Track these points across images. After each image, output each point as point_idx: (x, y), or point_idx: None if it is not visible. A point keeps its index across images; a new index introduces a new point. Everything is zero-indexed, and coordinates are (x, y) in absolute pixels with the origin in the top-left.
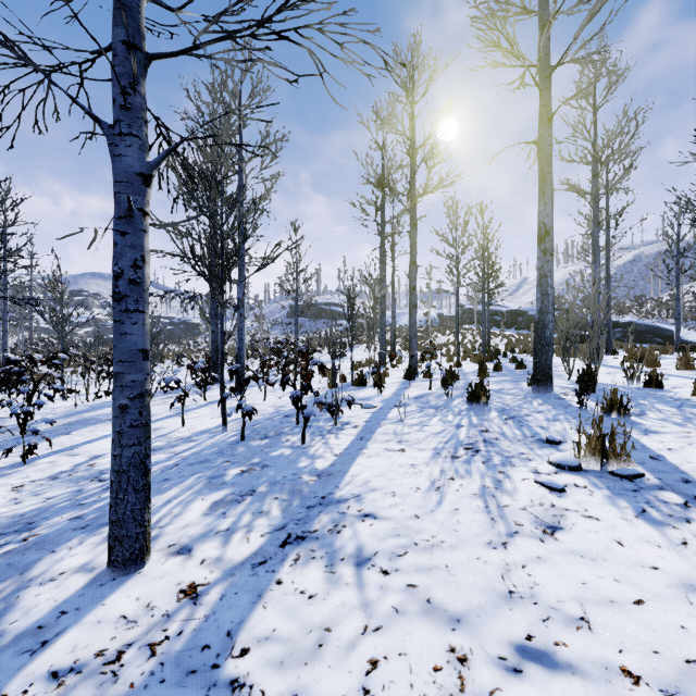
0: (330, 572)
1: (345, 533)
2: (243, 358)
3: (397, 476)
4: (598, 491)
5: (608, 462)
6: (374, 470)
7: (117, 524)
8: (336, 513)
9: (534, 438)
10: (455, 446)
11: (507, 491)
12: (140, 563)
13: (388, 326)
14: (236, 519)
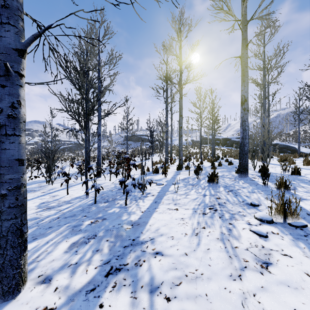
0: (133, 297)
1: (144, 266)
2: (100, 160)
3: (174, 226)
4: (285, 236)
5: (287, 218)
6: (162, 221)
7: (0, 269)
8: (140, 251)
9: (244, 203)
10: (204, 207)
11: (235, 236)
12: (16, 292)
13: (169, 145)
14: (82, 255)
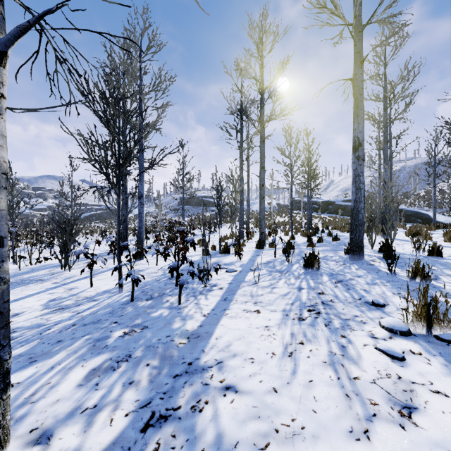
0: None
1: (206, 412)
2: (142, 234)
3: (254, 339)
4: (433, 358)
5: (432, 327)
6: (235, 332)
7: None
8: (200, 385)
9: (362, 301)
10: (299, 308)
11: (353, 358)
12: None
13: (245, 211)
14: (106, 392)
